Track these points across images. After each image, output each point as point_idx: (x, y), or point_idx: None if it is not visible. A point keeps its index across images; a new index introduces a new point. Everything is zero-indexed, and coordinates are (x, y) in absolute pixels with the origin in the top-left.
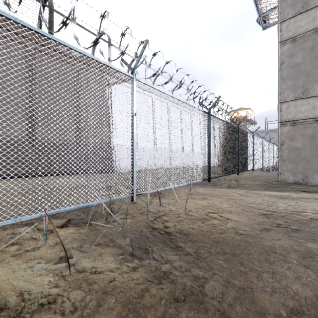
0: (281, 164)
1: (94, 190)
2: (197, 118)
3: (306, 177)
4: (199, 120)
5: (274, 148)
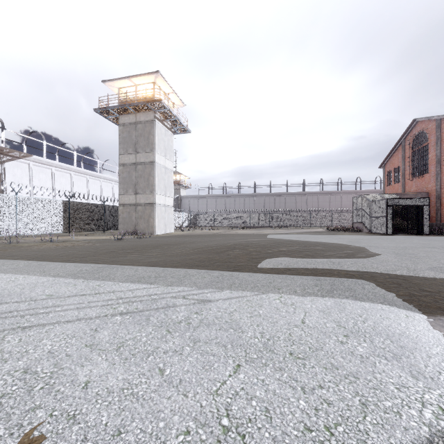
0: (119, 225)
1: (0, 232)
2: (110, 184)
3: (127, 231)
4: (112, 187)
5: (175, 214)
